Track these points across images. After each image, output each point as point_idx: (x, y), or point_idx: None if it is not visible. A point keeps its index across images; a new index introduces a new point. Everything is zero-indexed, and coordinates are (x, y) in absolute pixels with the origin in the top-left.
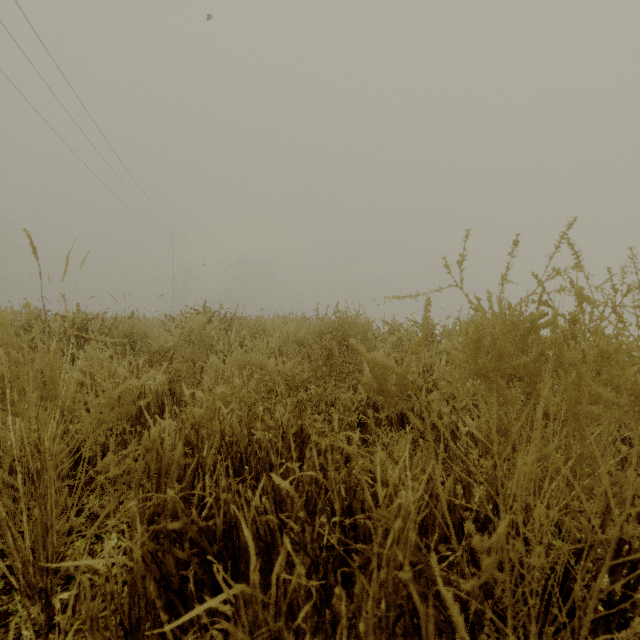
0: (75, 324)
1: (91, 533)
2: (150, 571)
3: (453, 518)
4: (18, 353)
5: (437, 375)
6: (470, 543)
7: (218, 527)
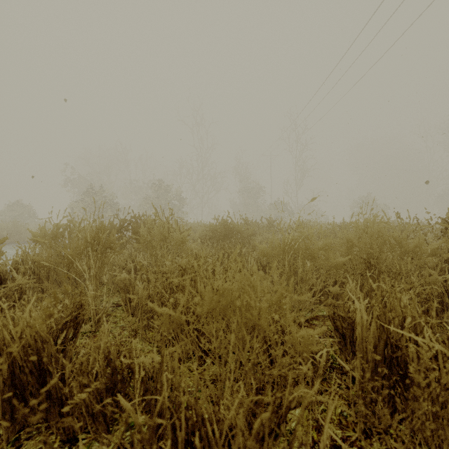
0: None
1: None
2: None
3: None
4: None
5: None
6: None
7: None
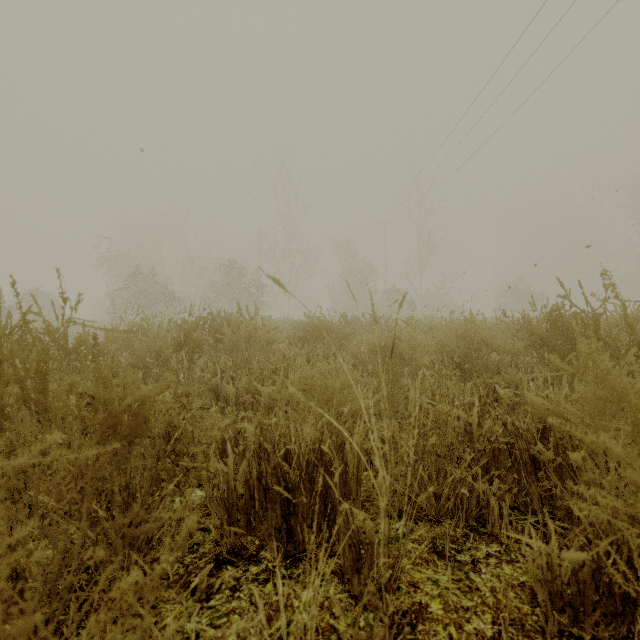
0: None
1: None
2: None
3: None
4: None
5: None
6: None
7: None
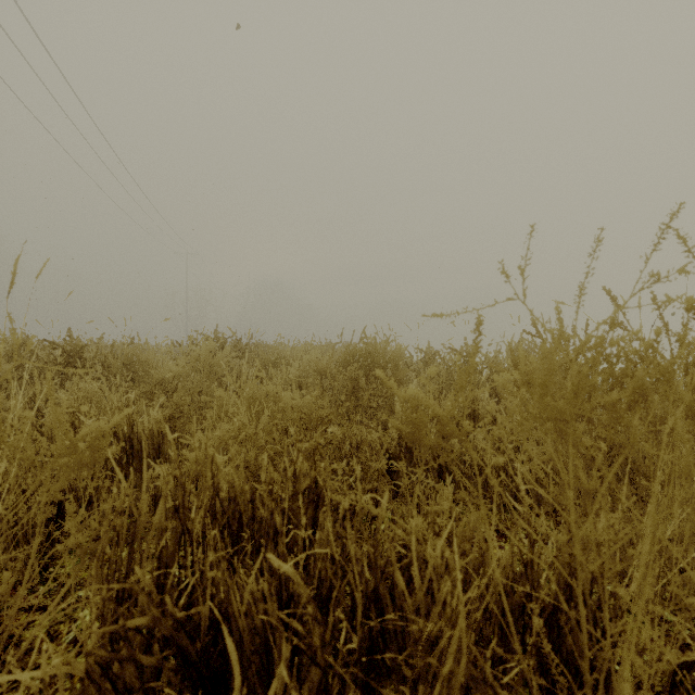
0: (66, 351)
1: (46, 618)
2: (99, 691)
3: (511, 603)
4: (1, 384)
5: (480, 411)
6: (535, 641)
7: (202, 617)
